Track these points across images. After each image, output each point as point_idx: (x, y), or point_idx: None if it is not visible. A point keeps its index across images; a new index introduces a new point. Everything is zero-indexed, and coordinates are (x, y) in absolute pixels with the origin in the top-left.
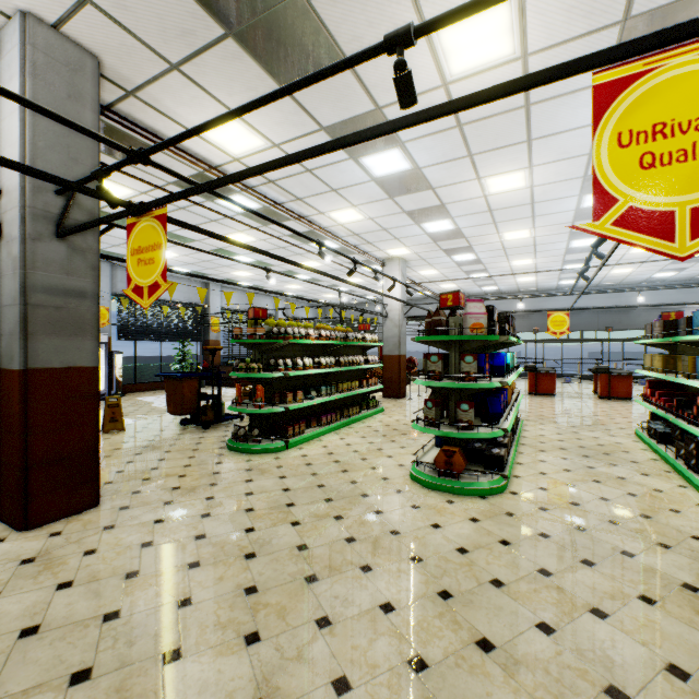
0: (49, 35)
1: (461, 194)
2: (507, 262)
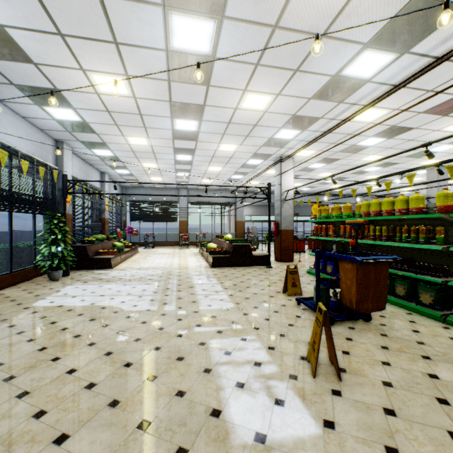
0: None
1: (435, 125)
2: (320, 173)
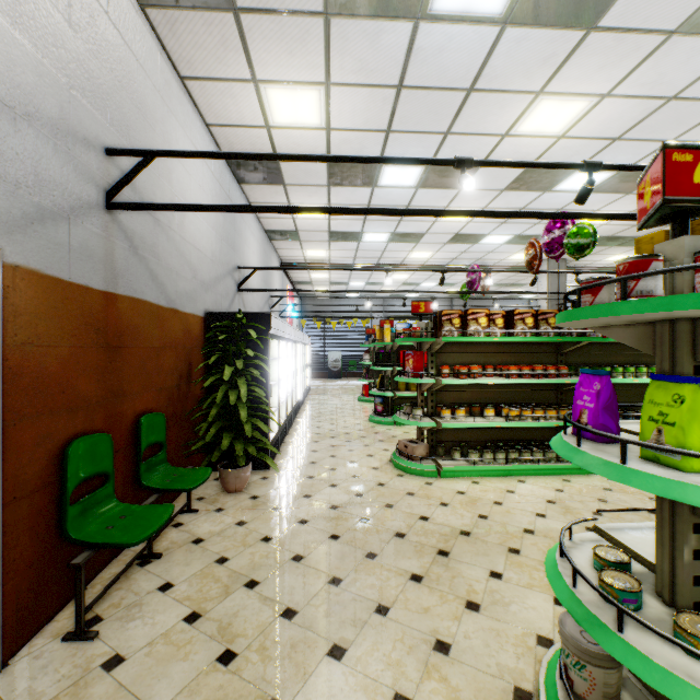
0: (553, 261)
1: None
2: None
